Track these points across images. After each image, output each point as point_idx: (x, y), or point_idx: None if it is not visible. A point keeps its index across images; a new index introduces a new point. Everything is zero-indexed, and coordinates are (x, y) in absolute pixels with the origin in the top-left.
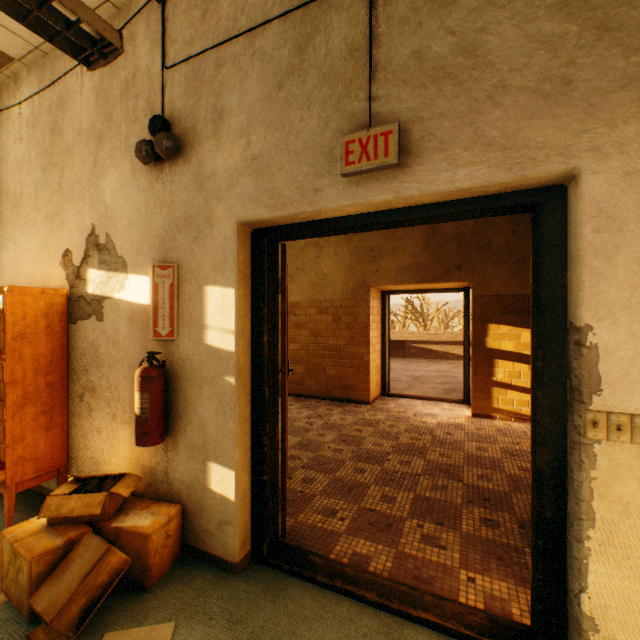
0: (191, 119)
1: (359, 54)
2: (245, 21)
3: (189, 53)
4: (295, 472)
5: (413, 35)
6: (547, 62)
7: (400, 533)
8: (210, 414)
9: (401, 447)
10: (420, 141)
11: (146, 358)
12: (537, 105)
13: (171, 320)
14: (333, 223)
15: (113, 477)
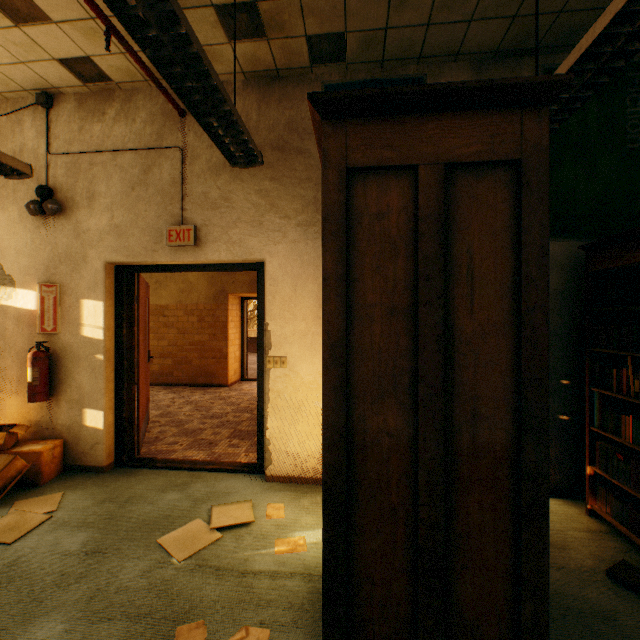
0: (71, 192)
1: (177, 185)
2: (111, 144)
3: (69, 149)
4: (154, 429)
5: (203, 184)
6: (255, 213)
7: (217, 445)
8: (86, 379)
9: (239, 409)
10: (206, 235)
11: (36, 345)
12: (251, 230)
13: (55, 321)
14: (166, 267)
15: (9, 425)
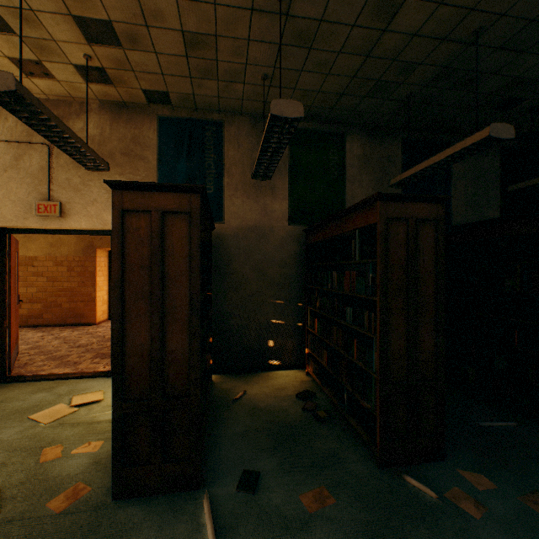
0: None
1: (45, 171)
2: None
3: None
4: (24, 358)
5: (67, 173)
6: (108, 197)
7: (81, 364)
8: None
9: (104, 340)
10: (70, 210)
11: None
12: (106, 208)
13: None
14: (36, 231)
15: None
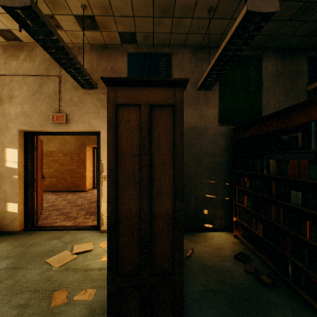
0: None
1: (57, 94)
2: (22, 72)
3: None
4: (45, 212)
5: (70, 94)
6: (95, 109)
7: (78, 219)
8: (8, 188)
9: (91, 202)
10: (71, 118)
11: None
12: (94, 117)
13: None
14: (51, 133)
15: None
